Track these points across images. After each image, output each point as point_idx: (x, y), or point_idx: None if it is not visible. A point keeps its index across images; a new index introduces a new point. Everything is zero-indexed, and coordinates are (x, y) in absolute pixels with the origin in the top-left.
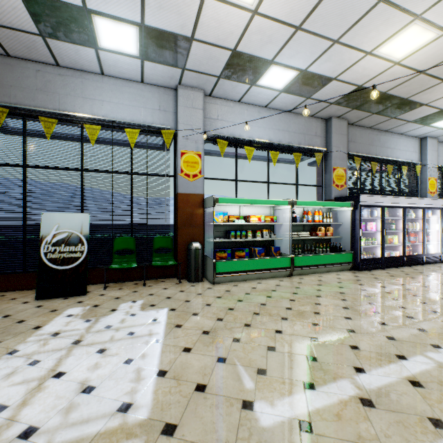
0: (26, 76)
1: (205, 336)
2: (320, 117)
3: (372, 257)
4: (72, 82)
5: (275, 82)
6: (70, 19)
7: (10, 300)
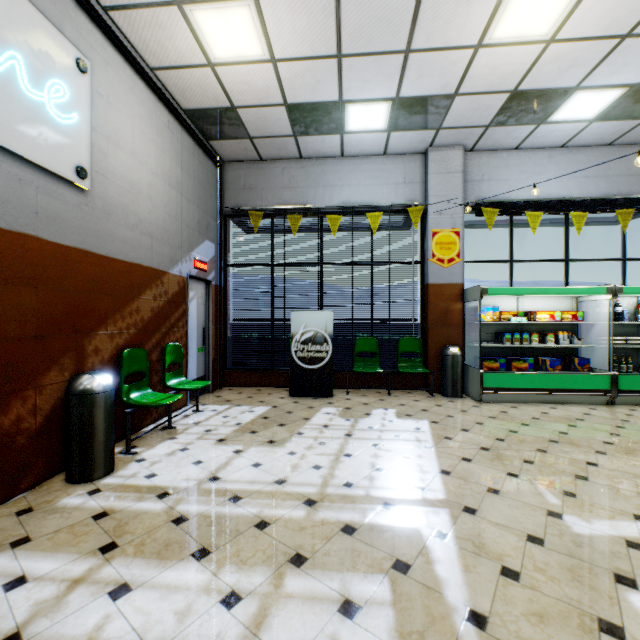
0: (274, 176)
1: (485, 452)
2: None
3: None
4: (313, 172)
5: (581, 112)
6: (323, 114)
7: (268, 394)
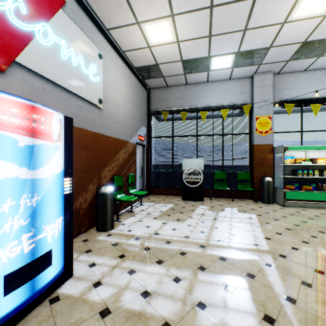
0: (174, 94)
1: (289, 231)
2: None
3: None
4: (192, 91)
5: None
6: (200, 63)
7: (171, 199)
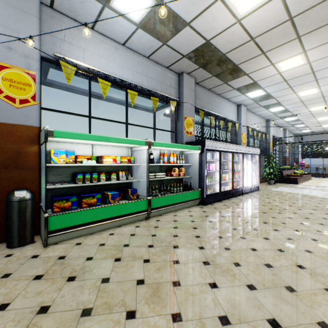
0: None
1: None
2: (174, 70)
3: (213, 192)
4: None
5: (131, 10)
6: None
7: None
